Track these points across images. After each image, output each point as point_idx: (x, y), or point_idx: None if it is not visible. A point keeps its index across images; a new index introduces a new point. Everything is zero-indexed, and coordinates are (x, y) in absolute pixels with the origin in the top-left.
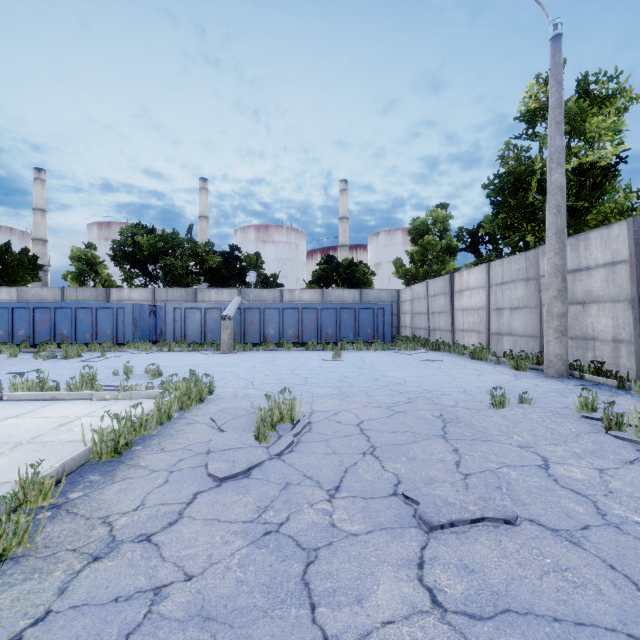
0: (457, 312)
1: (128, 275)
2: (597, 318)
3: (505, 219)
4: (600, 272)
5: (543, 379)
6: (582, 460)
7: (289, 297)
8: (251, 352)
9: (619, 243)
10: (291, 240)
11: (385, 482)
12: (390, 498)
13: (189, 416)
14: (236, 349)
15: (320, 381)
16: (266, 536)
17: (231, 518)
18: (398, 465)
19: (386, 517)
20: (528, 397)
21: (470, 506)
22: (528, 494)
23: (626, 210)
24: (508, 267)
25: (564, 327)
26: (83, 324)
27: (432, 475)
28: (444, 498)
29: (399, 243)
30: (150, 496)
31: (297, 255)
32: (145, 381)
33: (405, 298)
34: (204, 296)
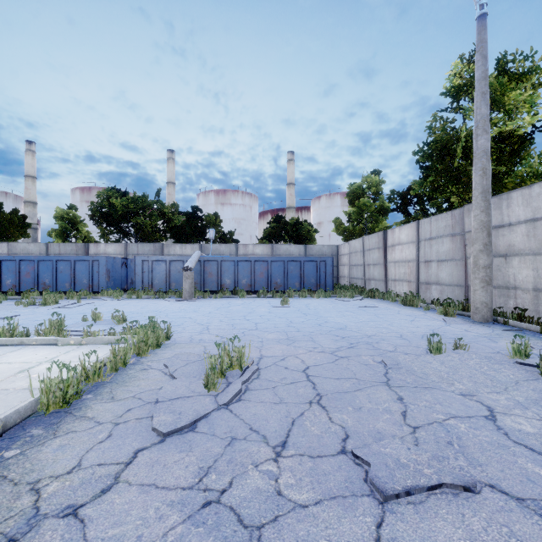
0: (390, 264)
1: (104, 232)
2: (518, 269)
3: (433, 182)
4: (521, 228)
5: (470, 324)
6: (527, 410)
7: (243, 251)
8: (209, 299)
9: (540, 201)
10: (246, 203)
11: (333, 437)
12: (339, 457)
13: (145, 362)
14: (196, 296)
15: (269, 326)
16: (205, 508)
17: (170, 483)
18: (345, 416)
19: (336, 482)
20: (463, 343)
21: (424, 468)
22: (482, 452)
23: (541, 174)
24: (436, 224)
25: (489, 277)
26: (63, 274)
27: (380, 428)
28: (396, 458)
29: (338, 205)
30: (89, 454)
31: (251, 215)
32: (110, 326)
33: (344, 252)
34: (170, 250)
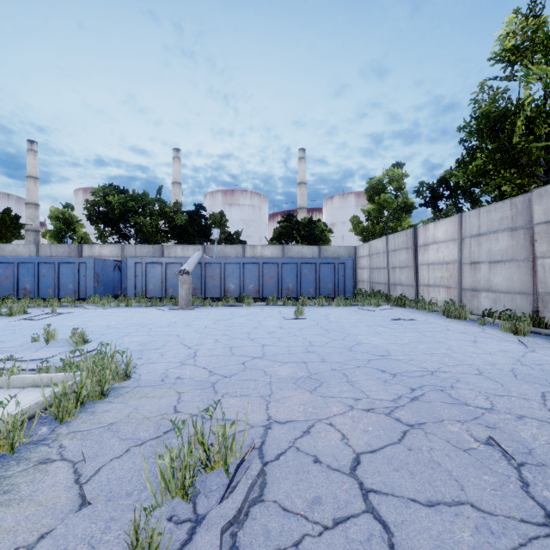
0: (421, 267)
1: (102, 233)
2: None
3: (483, 164)
4: None
5: None
6: None
7: (251, 253)
8: (210, 308)
9: None
10: (254, 203)
11: None
12: None
13: (60, 436)
14: (195, 304)
15: (281, 351)
16: None
17: None
18: None
19: None
20: None
21: None
22: None
23: None
24: (487, 217)
25: None
26: (45, 279)
27: None
28: None
29: (352, 205)
30: None
31: (260, 217)
32: (63, 350)
33: (363, 254)
34: (170, 252)
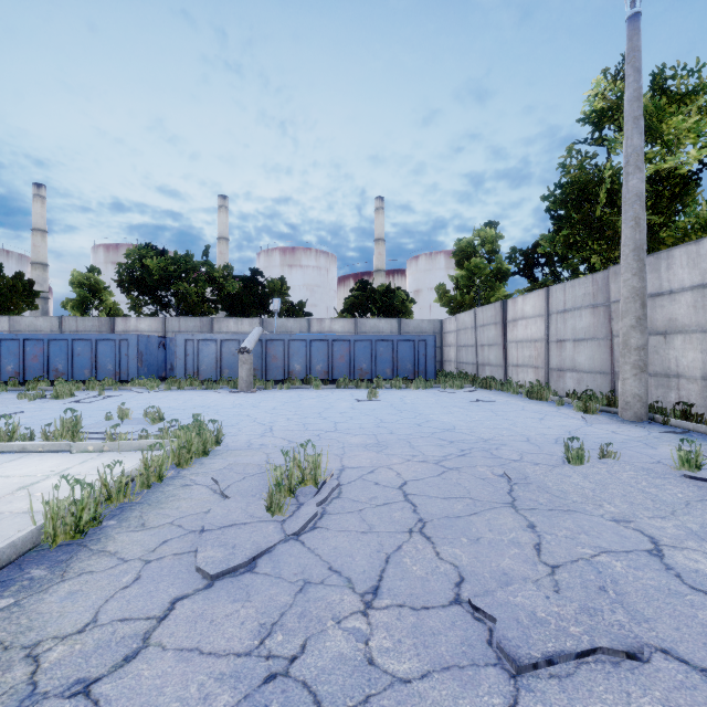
0: (510, 344)
1: (136, 303)
2: (682, 351)
3: (568, 236)
4: (686, 296)
5: (619, 424)
6: (705, 542)
7: (318, 327)
8: (273, 390)
9: None
10: (321, 264)
11: (442, 580)
12: (452, 609)
13: (187, 475)
14: (256, 387)
15: (353, 427)
16: (268, 684)
17: (219, 647)
18: (458, 551)
19: (449, 645)
20: (612, 450)
21: (571, 626)
22: (647, 601)
23: None
24: (571, 292)
25: (644, 362)
26: (81, 358)
27: (506, 567)
28: (530, 611)
29: (441, 268)
30: (108, 605)
31: (327, 281)
32: (142, 427)
33: (449, 329)
34: (221, 326)
